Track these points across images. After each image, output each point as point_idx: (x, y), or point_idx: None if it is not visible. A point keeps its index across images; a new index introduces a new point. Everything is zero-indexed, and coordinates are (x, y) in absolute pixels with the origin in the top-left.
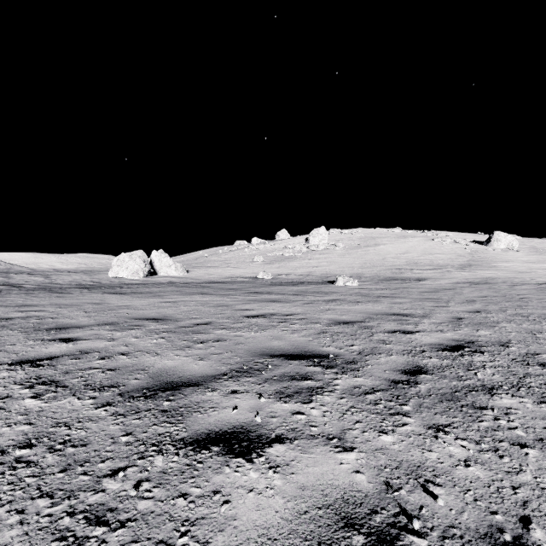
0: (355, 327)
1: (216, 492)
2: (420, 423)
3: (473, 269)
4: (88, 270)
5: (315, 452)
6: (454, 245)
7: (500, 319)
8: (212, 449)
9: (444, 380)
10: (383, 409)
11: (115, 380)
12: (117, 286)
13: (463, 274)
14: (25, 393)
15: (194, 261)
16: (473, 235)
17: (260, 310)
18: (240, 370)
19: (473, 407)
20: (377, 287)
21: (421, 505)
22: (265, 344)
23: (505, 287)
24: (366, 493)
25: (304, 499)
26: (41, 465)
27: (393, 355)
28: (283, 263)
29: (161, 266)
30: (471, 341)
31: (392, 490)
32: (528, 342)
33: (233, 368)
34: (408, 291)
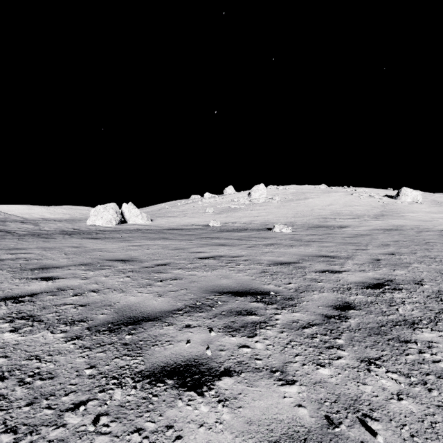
0: (290, 267)
1: (169, 427)
2: (353, 356)
3: (385, 218)
4: (70, 219)
5: (260, 385)
6: (369, 198)
7: (412, 260)
8: (167, 382)
9: (370, 315)
10: (319, 342)
11: (85, 315)
12: (93, 232)
13: (377, 222)
14: (5, 327)
15: (158, 212)
16: (384, 191)
17: (211, 253)
18: (193, 306)
19: (398, 340)
20: (307, 233)
21: (362, 441)
22: (215, 282)
23: (413, 233)
24: (309, 428)
25: (251, 434)
26: (10, 398)
27: (325, 292)
28: (230, 213)
29: (130, 216)
30: (390, 280)
31: (332, 425)
32: (438, 280)
33: (187, 304)
34: (333, 236)
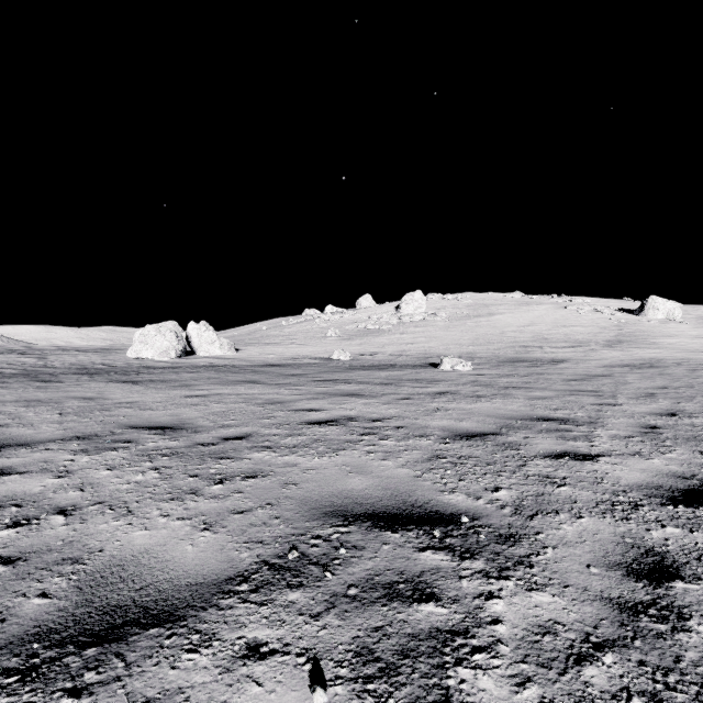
0: (488, 444)
1: None
2: None
3: (625, 346)
4: (105, 347)
5: None
6: (594, 314)
7: None
8: None
9: None
10: None
11: None
12: (134, 370)
13: (614, 353)
14: None
15: (249, 336)
16: (618, 302)
17: (332, 412)
18: (278, 564)
19: None
20: (499, 372)
21: None
22: (336, 484)
23: (684, 373)
24: None
25: None
26: None
27: (584, 516)
28: (366, 338)
29: (201, 343)
30: None
31: None
32: None
33: (265, 558)
34: (546, 378)
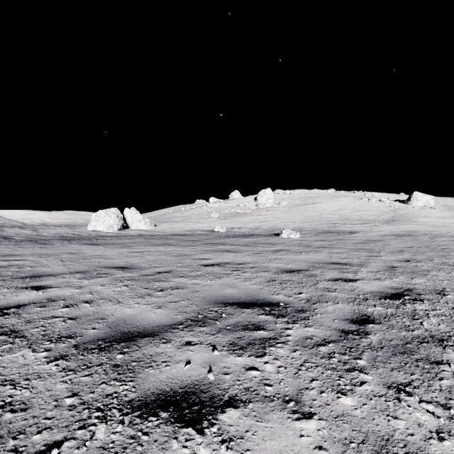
0: (301, 275)
1: None
2: (378, 381)
3: (396, 223)
4: (71, 224)
5: (271, 420)
6: (379, 203)
7: (429, 268)
8: (161, 415)
9: (392, 331)
10: (338, 363)
11: (73, 330)
12: (94, 238)
13: (389, 227)
14: None
15: (161, 217)
16: (395, 195)
17: (216, 260)
18: (195, 319)
19: (428, 361)
20: (316, 238)
21: None
22: (220, 292)
23: (426, 239)
24: None
25: None
26: None
27: (339, 303)
28: (236, 218)
29: (132, 221)
30: (409, 289)
31: None
32: None
33: (188, 317)
34: (343, 242)
